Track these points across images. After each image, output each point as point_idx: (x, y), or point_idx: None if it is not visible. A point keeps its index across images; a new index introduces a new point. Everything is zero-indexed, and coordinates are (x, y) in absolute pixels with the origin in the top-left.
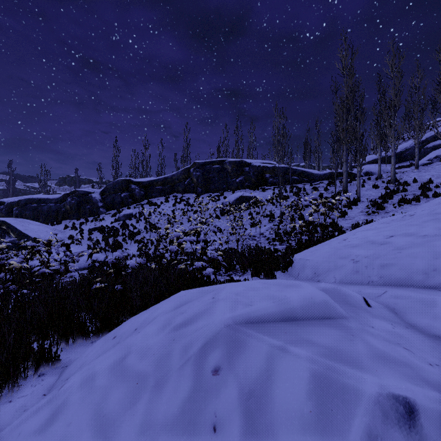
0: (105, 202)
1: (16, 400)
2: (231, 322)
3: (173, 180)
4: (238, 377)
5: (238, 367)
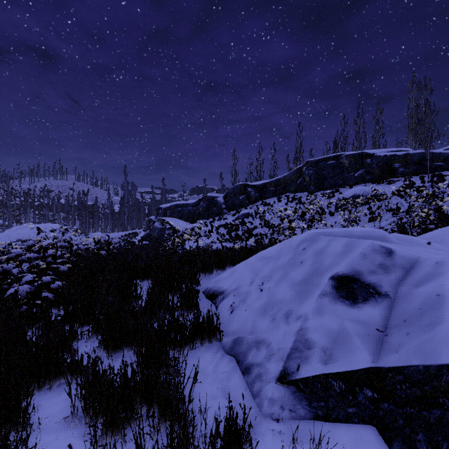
0: (227, 205)
1: (211, 278)
2: (314, 234)
3: (286, 181)
4: (313, 248)
5: (314, 246)
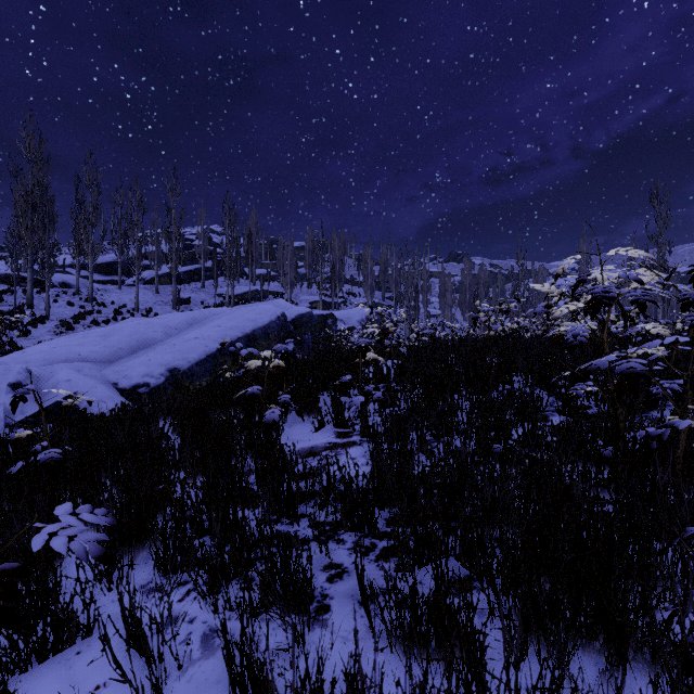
0: None
1: None
2: None
3: None
4: None
5: None
